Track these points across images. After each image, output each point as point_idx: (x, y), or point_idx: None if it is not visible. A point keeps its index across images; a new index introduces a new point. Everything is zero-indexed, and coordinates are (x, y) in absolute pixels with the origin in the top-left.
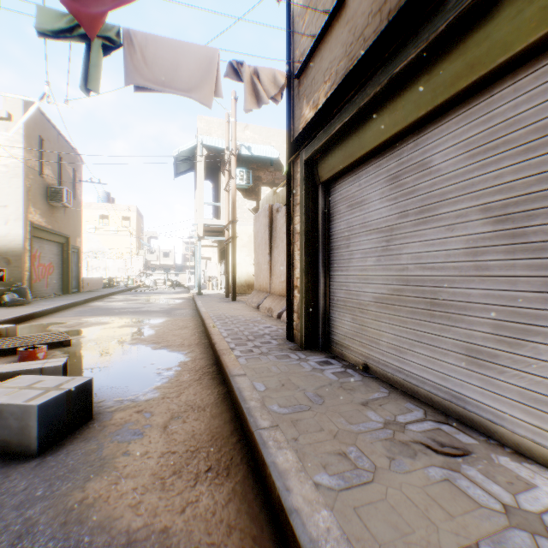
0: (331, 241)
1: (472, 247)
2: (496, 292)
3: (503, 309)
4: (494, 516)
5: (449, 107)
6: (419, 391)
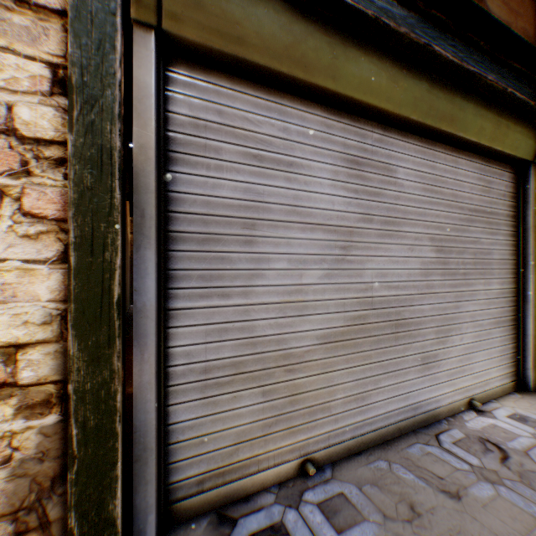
0: (178, 215)
1: (426, 269)
2: (437, 305)
3: (440, 317)
4: None
5: (412, 131)
6: (388, 430)
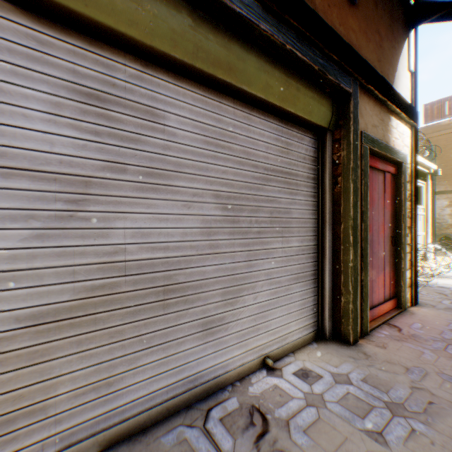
0: None
1: (209, 227)
2: (225, 265)
3: (229, 278)
4: (325, 413)
5: (188, 76)
6: (150, 414)
